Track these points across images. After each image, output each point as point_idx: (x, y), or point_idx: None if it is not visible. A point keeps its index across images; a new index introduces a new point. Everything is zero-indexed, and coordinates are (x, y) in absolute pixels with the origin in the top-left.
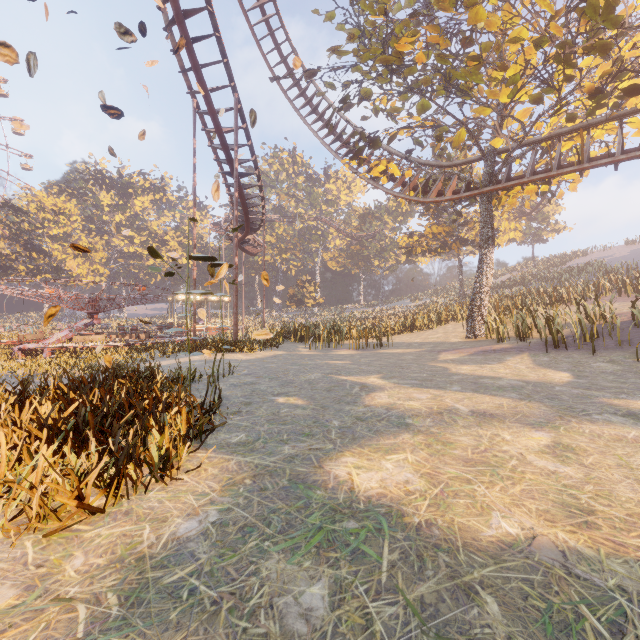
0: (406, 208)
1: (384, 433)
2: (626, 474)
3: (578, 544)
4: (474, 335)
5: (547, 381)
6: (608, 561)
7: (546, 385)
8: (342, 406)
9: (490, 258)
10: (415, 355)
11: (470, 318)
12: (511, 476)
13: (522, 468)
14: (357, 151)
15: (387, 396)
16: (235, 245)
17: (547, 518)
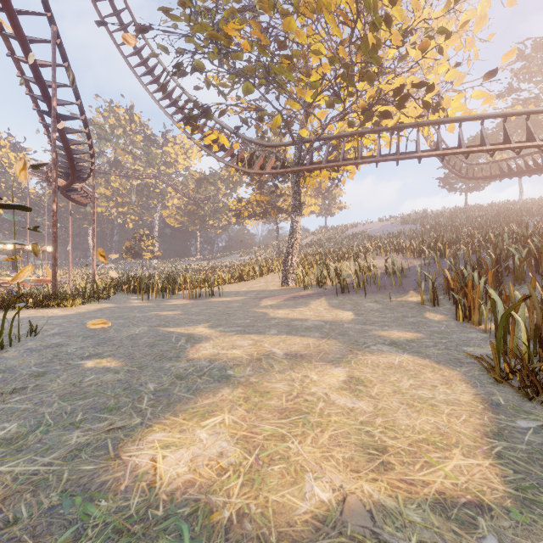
0: (236, 178)
1: (203, 391)
2: (400, 400)
3: (381, 495)
4: (287, 284)
5: (339, 320)
6: (406, 510)
7: (338, 323)
8: (163, 363)
9: (299, 223)
10: (241, 302)
11: (284, 270)
12: (320, 422)
13: (328, 410)
14: (191, 117)
15: (212, 346)
16: (53, 190)
17: (353, 468)
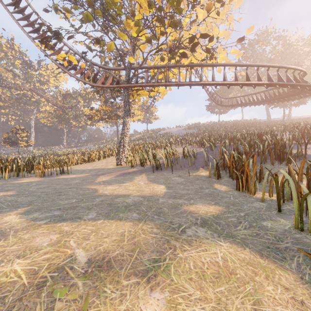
0: (91, 96)
1: None
2: None
3: None
4: (120, 164)
5: (155, 194)
6: None
7: (154, 198)
8: None
9: (128, 122)
10: (82, 179)
11: (118, 154)
12: None
13: None
14: (45, 37)
15: None
16: None
17: None
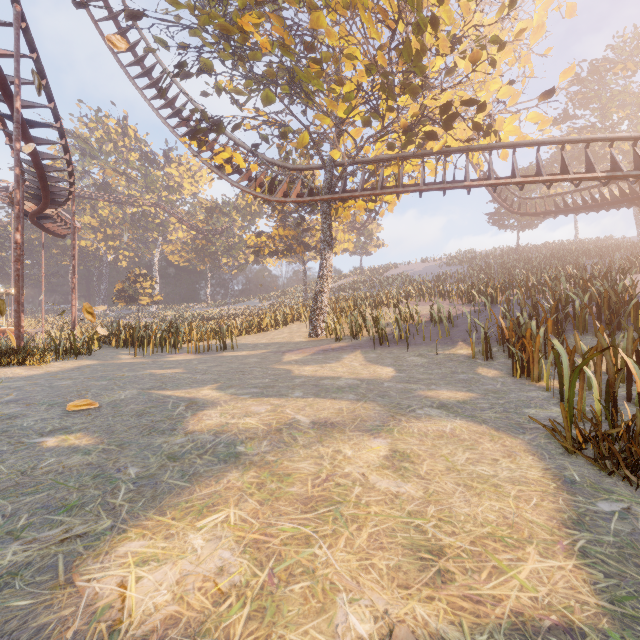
0: (255, 208)
1: (203, 476)
2: (456, 480)
3: (440, 622)
4: (316, 334)
5: (377, 377)
6: None
7: (377, 382)
8: (152, 438)
9: (329, 262)
10: (260, 357)
11: (313, 318)
12: (356, 515)
13: (366, 497)
14: (198, 131)
15: (219, 414)
16: (15, 216)
17: (400, 582)
